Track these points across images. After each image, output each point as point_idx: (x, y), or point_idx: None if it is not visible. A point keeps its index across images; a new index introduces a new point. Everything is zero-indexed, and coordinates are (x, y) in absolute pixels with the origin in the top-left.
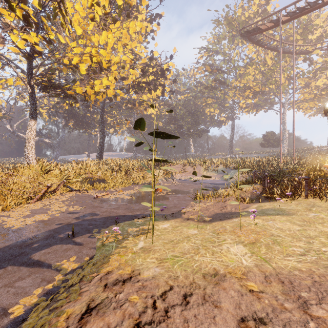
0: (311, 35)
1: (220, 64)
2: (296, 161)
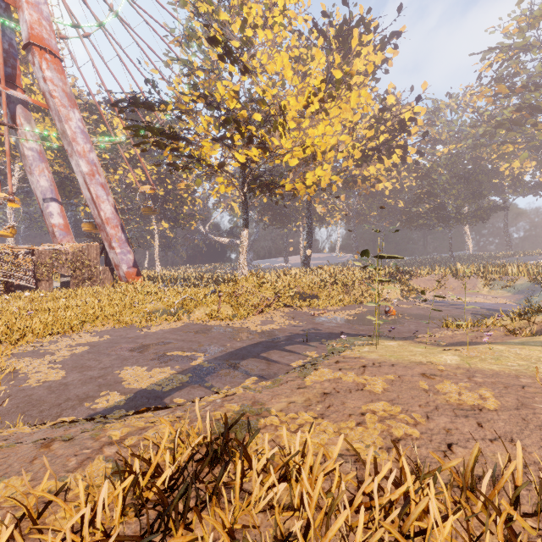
0: None
1: (537, 69)
2: None
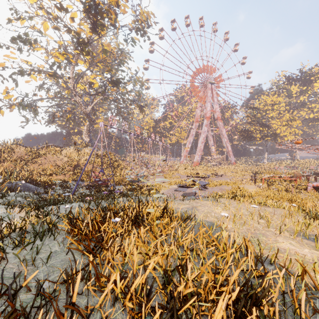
0: None
1: None
2: None
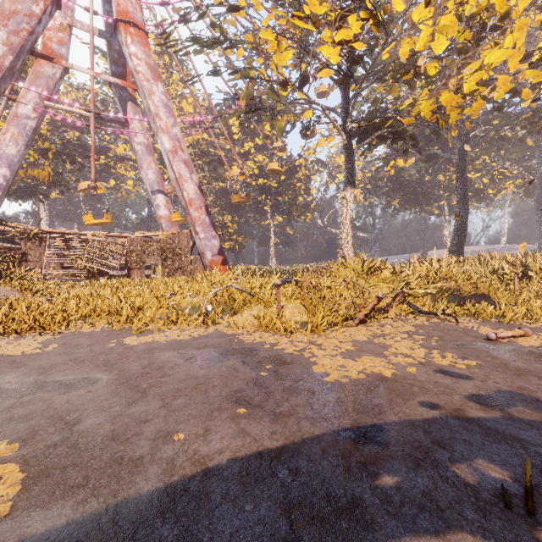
0: None
1: None
2: None
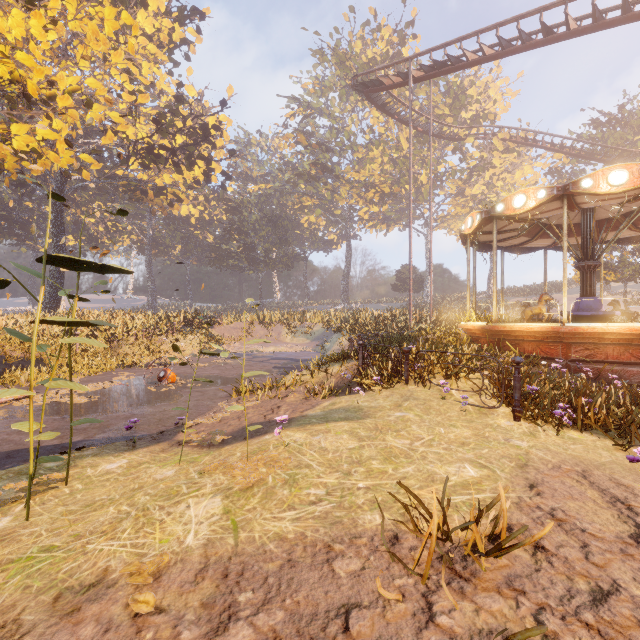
0: (465, 111)
1: (327, 136)
2: (435, 317)
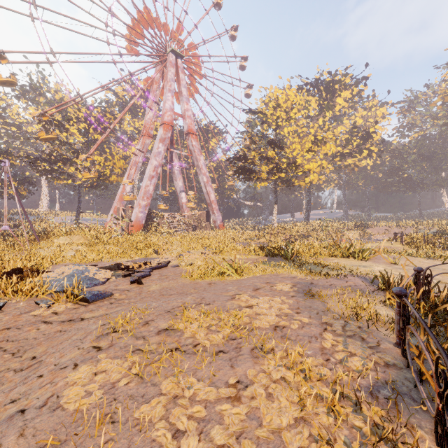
0: None
1: None
2: None
